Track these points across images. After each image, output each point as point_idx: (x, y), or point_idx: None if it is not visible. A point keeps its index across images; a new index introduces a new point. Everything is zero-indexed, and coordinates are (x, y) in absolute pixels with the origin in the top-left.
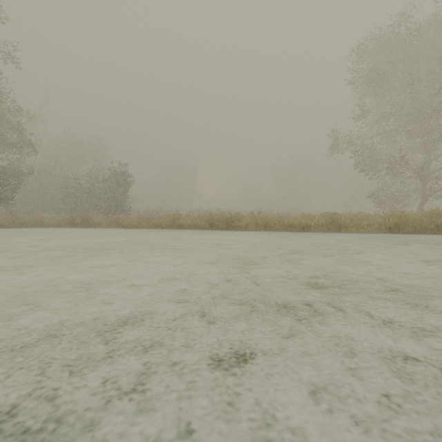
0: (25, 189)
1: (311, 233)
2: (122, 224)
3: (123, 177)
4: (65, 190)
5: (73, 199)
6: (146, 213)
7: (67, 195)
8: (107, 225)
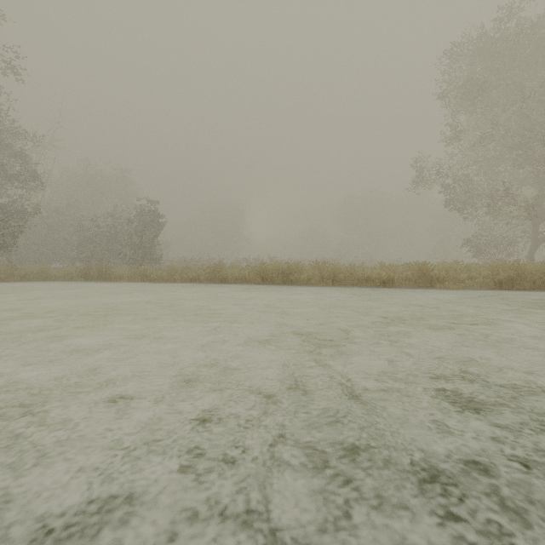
0: (32, 233)
1: (394, 289)
2: (149, 276)
3: (153, 218)
4: (81, 234)
5: (90, 246)
6: (181, 263)
7: (83, 240)
8: (130, 278)
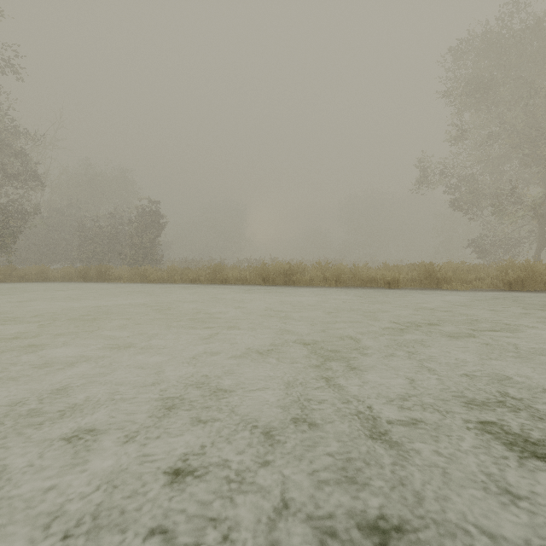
0: (32, 233)
1: (400, 290)
2: (149, 277)
3: (154, 218)
4: (82, 234)
5: (91, 246)
6: (182, 264)
7: (83, 240)
8: (129, 279)
